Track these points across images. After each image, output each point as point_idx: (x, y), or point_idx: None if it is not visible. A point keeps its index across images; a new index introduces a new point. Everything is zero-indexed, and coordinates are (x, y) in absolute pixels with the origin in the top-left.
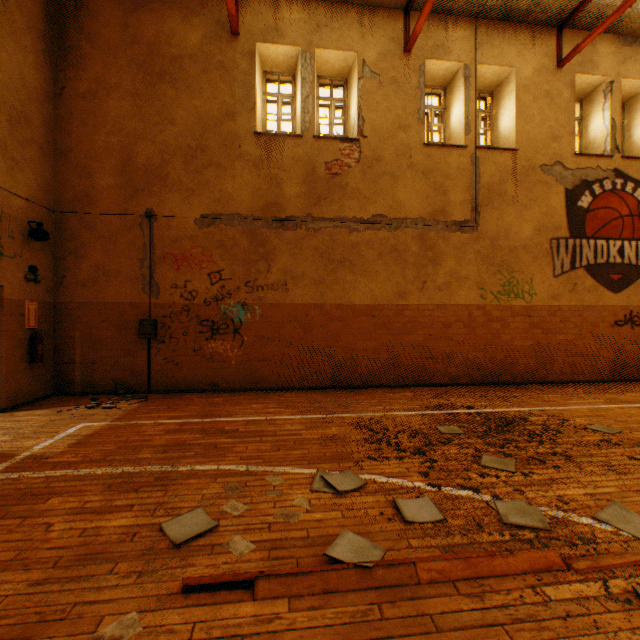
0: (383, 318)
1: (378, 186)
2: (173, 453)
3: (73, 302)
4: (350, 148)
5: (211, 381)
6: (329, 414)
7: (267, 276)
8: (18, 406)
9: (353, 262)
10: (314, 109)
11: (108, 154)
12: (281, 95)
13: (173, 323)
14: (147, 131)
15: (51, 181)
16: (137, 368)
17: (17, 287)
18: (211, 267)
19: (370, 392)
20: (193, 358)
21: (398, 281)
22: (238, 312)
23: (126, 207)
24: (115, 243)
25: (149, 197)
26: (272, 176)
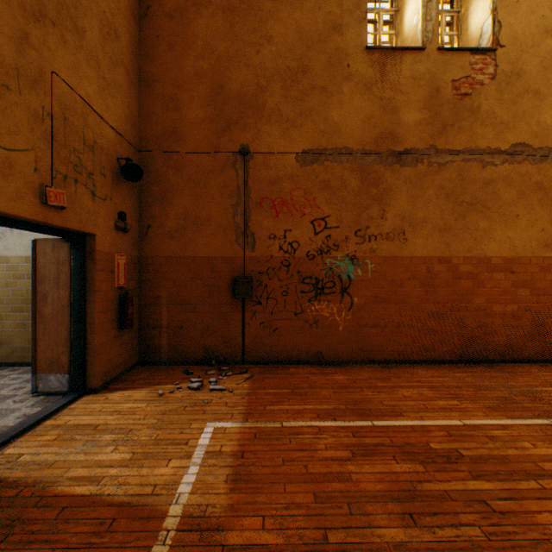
0: (524, 274)
1: (518, 108)
2: (437, 528)
3: (159, 256)
4: (483, 61)
5: (314, 351)
6: (546, 417)
7: (380, 223)
8: (108, 383)
9: (486, 204)
10: (438, 15)
11: (197, 82)
12: (382, 10)
13: (270, 281)
14: (241, 52)
15: (136, 115)
16: (229, 334)
17: (107, 237)
18: (314, 213)
19: (523, 370)
20: (293, 323)
21: (544, 227)
22: (346, 267)
23: (217, 143)
24: (205, 186)
25: (243, 131)
26: (386, 100)
